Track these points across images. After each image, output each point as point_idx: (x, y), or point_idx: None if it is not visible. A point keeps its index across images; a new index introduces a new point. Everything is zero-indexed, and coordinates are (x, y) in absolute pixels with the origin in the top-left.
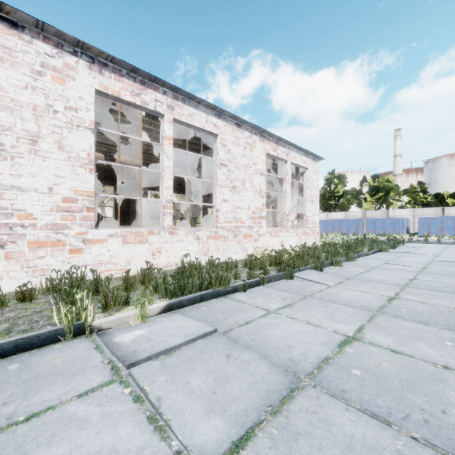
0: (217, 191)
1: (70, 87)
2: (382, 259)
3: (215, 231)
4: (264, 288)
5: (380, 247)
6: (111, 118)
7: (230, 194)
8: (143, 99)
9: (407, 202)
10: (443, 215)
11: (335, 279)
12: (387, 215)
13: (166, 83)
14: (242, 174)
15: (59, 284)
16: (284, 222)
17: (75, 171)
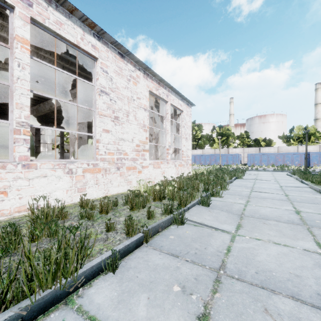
0: (96, 120)
1: None
2: (245, 187)
3: (94, 163)
4: (149, 251)
5: (237, 175)
6: None
7: (112, 124)
8: None
9: (238, 144)
10: (259, 152)
11: (230, 219)
12: (228, 152)
13: None
14: (126, 106)
15: None
16: (165, 155)
17: None
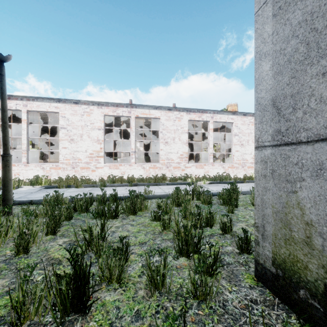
0: (233, 147)
1: (182, 121)
2: None
3: (232, 164)
4: (243, 183)
5: None
6: (189, 122)
7: (240, 148)
8: (202, 118)
9: None
10: None
11: None
12: None
13: (210, 110)
14: (247, 137)
15: (184, 176)
16: None
17: (183, 146)
